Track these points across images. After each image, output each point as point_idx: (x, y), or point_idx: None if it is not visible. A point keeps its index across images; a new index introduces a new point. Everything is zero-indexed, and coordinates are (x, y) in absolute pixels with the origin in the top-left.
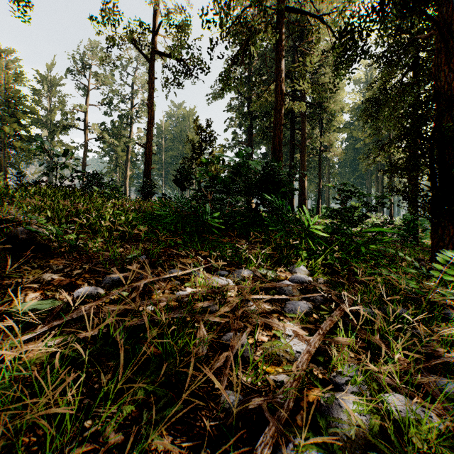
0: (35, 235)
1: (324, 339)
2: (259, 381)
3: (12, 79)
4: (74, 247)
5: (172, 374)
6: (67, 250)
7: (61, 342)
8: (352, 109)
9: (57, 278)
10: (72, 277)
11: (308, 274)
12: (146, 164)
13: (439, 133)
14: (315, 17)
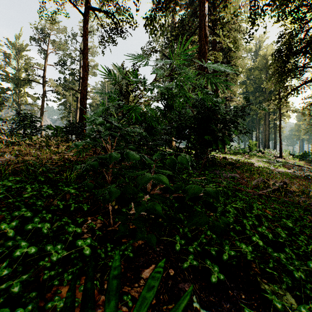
0: None
1: None
2: None
3: None
4: None
5: None
6: None
7: None
8: (246, 70)
9: None
10: None
11: None
12: (81, 108)
13: None
14: None
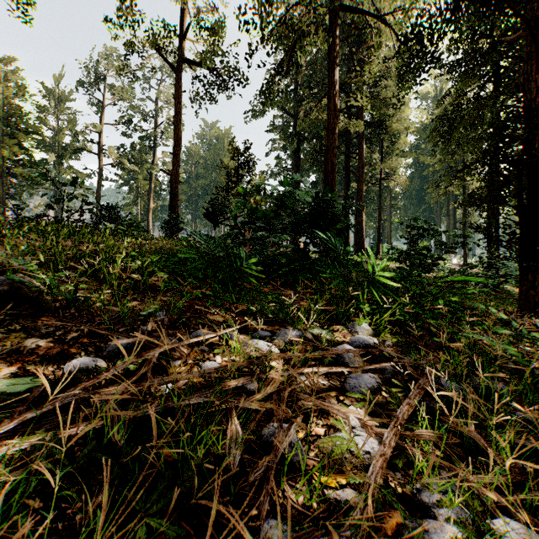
0: (22, 286)
1: (401, 432)
2: (315, 500)
3: (12, 93)
4: (73, 301)
5: (191, 492)
6: (63, 305)
7: (34, 445)
8: (418, 129)
9: (44, 345)
10: (64, 343)
11: (372, 333)
12: (172, 195)
13: (529, 156)
14: (375, 17)
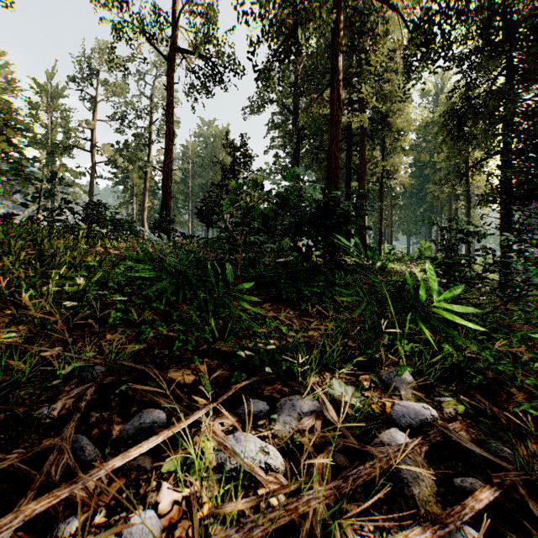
0: None
1: None
2: None
3: (1, 88)
4: None
5: None
6: None
7: None
8: (419, 127)
9: None
10: None
11: (419, 389)
12: (163, 193)
13: None
14: (382, 0)
